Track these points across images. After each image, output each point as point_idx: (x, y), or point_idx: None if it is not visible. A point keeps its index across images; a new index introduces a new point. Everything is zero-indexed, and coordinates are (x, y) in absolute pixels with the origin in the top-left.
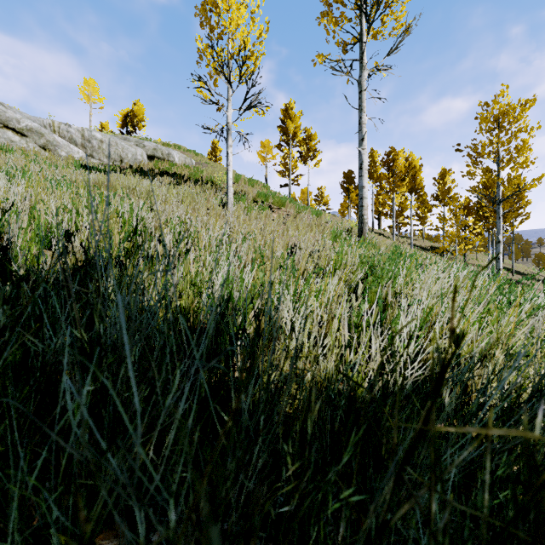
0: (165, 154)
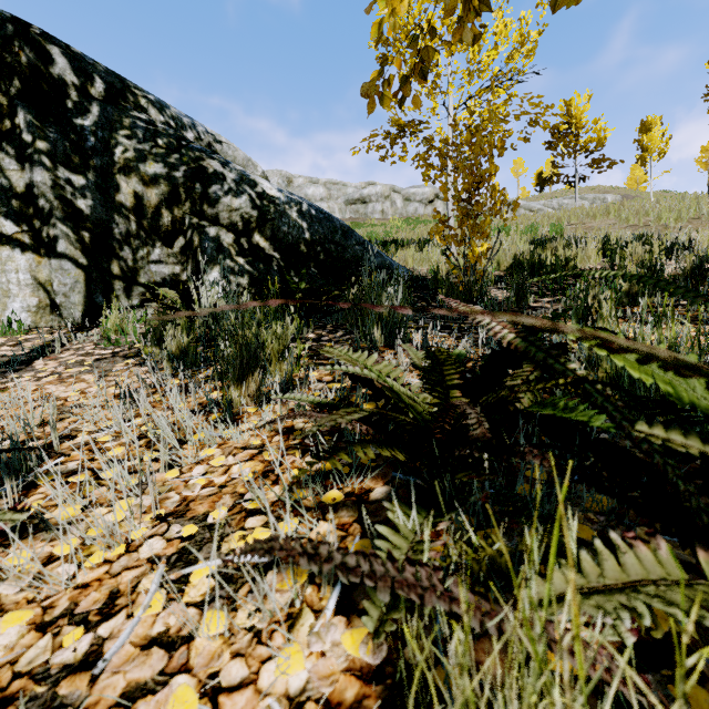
0: (601, 199)
